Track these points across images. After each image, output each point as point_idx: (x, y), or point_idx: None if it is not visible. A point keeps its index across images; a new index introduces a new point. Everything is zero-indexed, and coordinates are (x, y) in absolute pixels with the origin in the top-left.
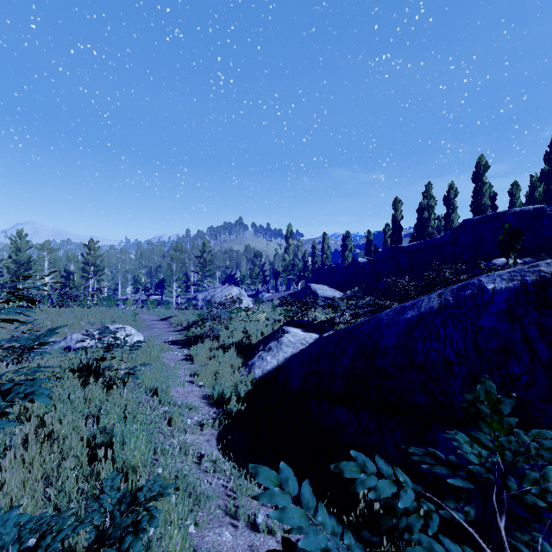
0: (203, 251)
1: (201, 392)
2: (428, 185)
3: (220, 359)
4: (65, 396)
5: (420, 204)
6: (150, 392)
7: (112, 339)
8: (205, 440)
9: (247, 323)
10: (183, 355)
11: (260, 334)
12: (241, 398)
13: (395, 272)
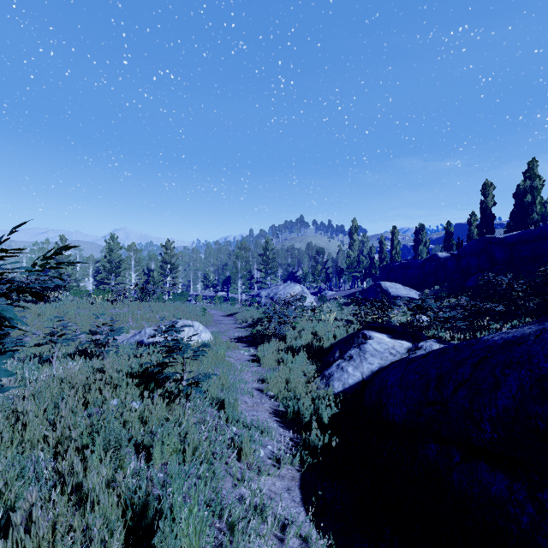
0: (266, 249)
1: (272, 406)
2: (531, 163)
3: (290, 364)
4: (117, 412)
5: (518, 187)
6: (216, 403)
7: (181, 335)
8: (285, 488)
9: (315, 324)
10: (249, 355)
11: (332, 336)
12: (323, 423)
13: (488, 269)
